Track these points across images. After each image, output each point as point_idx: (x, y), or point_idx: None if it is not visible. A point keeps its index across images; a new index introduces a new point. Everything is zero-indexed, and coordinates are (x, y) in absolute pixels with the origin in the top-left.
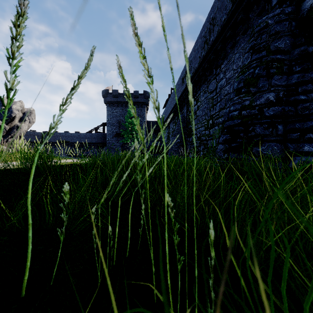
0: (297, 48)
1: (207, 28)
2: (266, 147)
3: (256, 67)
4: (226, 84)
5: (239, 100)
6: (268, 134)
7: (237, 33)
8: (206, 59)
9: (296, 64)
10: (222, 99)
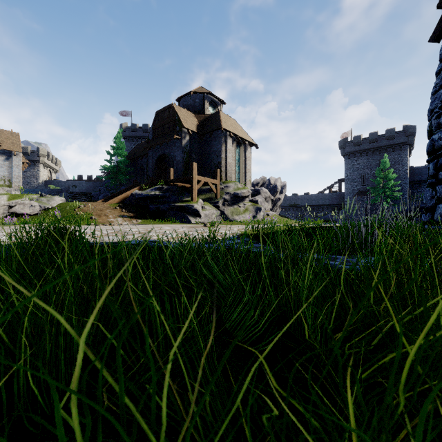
0: None
1: None
2: None
3: None
4: None
5: None
6: None
7: None
8: None
9: None
10: None
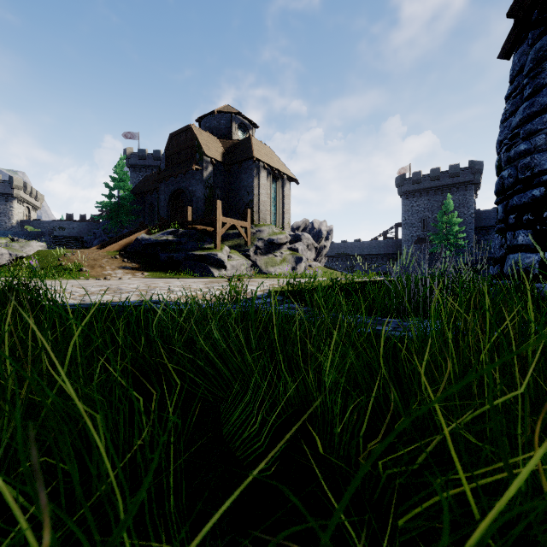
0: None
1: None
2: None
3: None
4: None
5: None
6: None
7: None
8: None
9: None
10: None
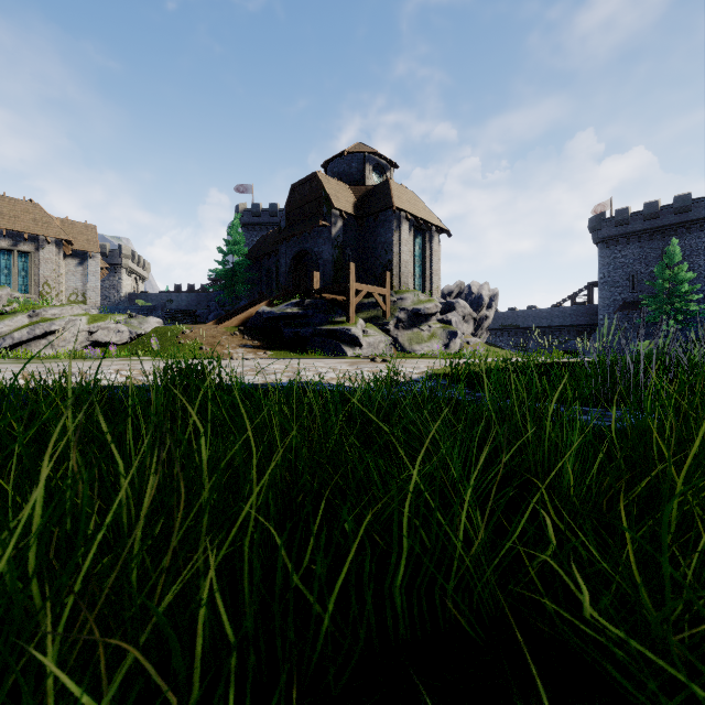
0: None
1: None
2: None
3: None
4: None
5: None
6: None
7: None
8: None
9: None
10: None
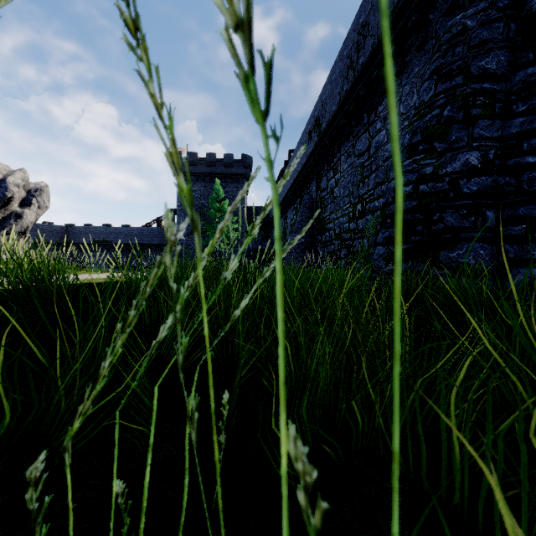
0: (520, 70)
1: (352, 42)
2: (465, 251)
3: (444, 105)
4: (386, 140)
5: (415, 166)
6: (469, 227)
7: (408, 48)
8: (351, 97)
9: (517, 100)
10: (380, 166)
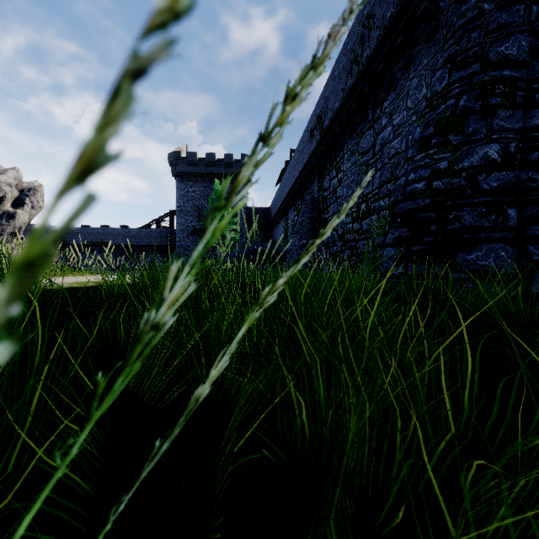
0: None
1: (357, 35)
2: (485, 252)
3: (459, 95)
4: (393, 136)
5: (427, 161)
6: (488, 227)
7: (416, 39)
8: (355, 92)
9: None
10: (386, 164)
